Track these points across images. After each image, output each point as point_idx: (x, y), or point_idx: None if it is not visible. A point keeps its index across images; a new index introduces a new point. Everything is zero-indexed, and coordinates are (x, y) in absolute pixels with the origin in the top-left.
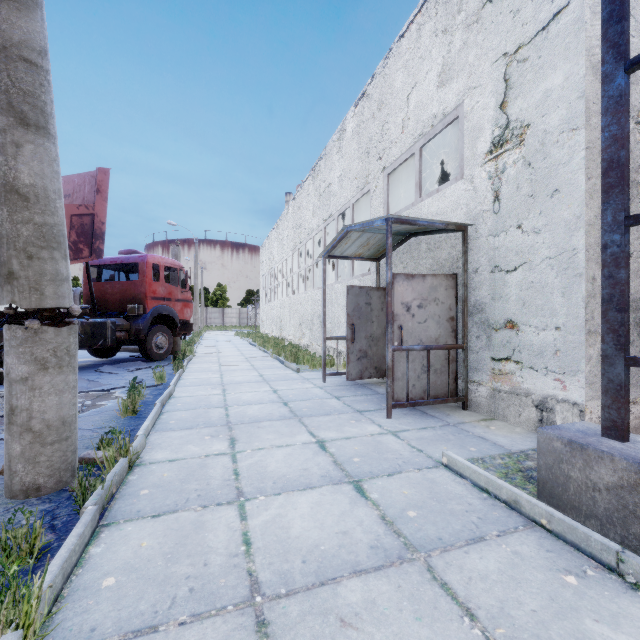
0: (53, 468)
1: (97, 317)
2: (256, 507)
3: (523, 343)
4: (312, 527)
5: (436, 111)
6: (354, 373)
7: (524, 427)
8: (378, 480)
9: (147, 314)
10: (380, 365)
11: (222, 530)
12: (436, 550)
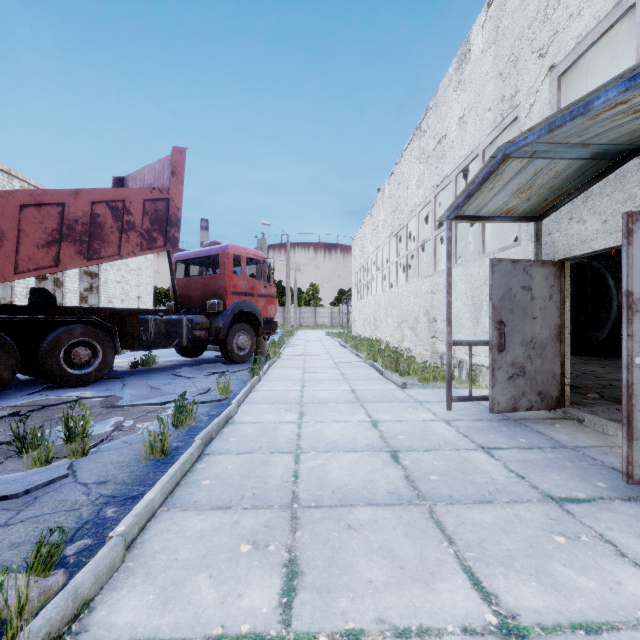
0: None
1: (177, 314)
2: None
3: None
4: None
5: None
6: (502, 401)
7: None
8: None
9: (227, 311)
10: (547, 389)
11: None
12: None
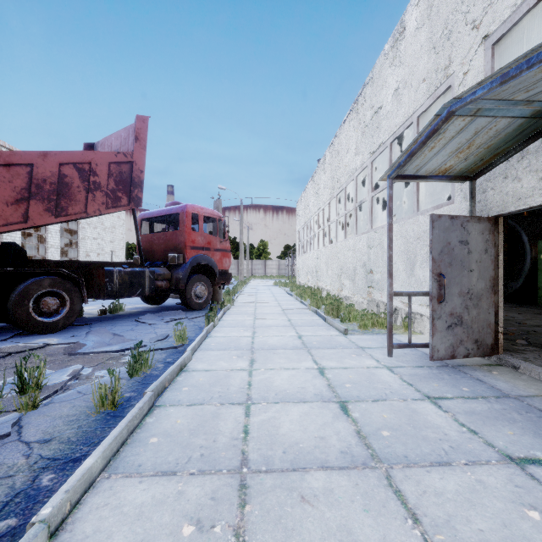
0: None
1: (140, 266)
2: None
3: None
4: None
5: None
6: (442, 349)
7: None
8: None
9: (186, 263)
10: (482, 337)
11: None
12: None
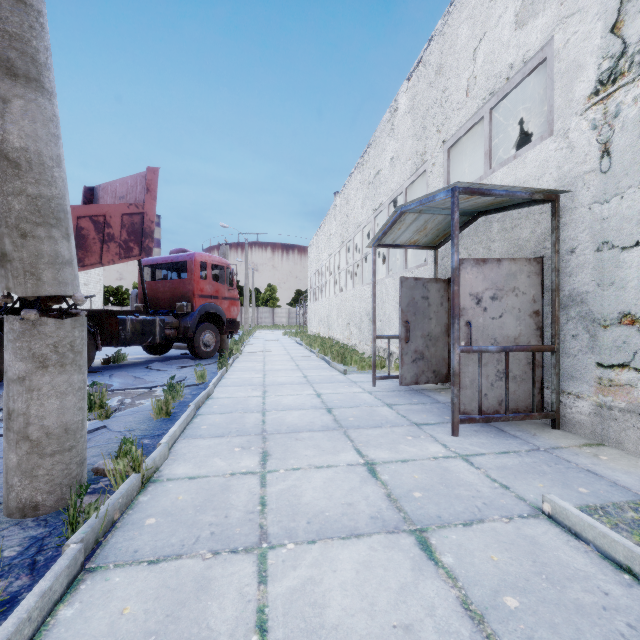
0: (53, 483)
1: (148, 315)
2: (281, 561)
3: None
4: (357, 609)
5: (513, 59)
6: (408, 377)
7: None
8: (451, 531)
9: (195, 312)
10: (439, 368)
11: (231, 598)
12: None
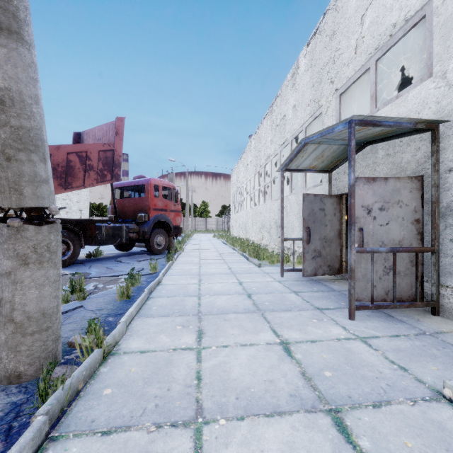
0: (33, 357)
1: (117, 223)
2: (214, 438)
3: None
4: None
5: (395, 19)
6: (309, 270)
7: None
8: (362, 413)
9: (150, 221)
10: (333, 264)
11: None
12: None
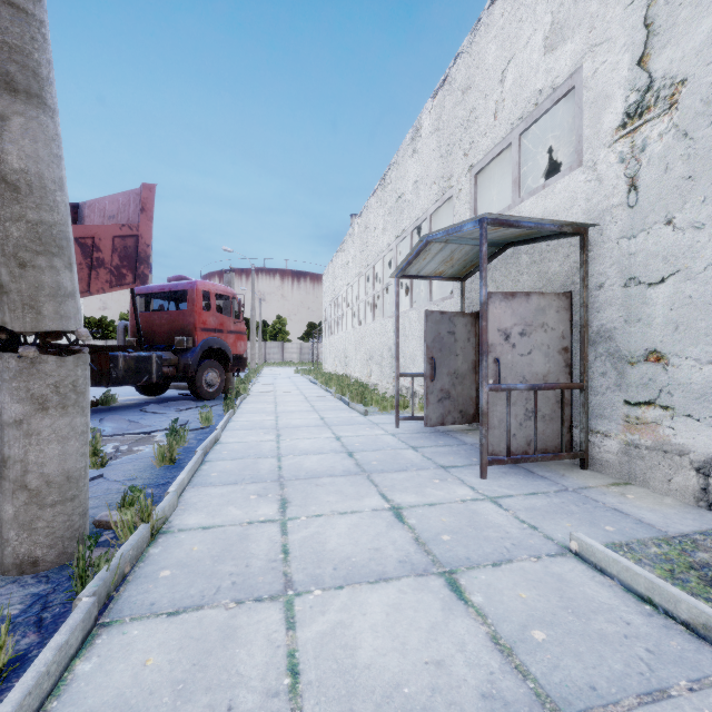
0: (54, 536)
1: (143, 350)
2: (309, 607)
3: (675, 381)
4: (389, 649)
5: (542, 85)
6: (434, 418)
7: (677, 497)
8: (480, 572)
9: (196, 347)
10: (466, 408)
11: (259, 645)
12: (591, 711)
